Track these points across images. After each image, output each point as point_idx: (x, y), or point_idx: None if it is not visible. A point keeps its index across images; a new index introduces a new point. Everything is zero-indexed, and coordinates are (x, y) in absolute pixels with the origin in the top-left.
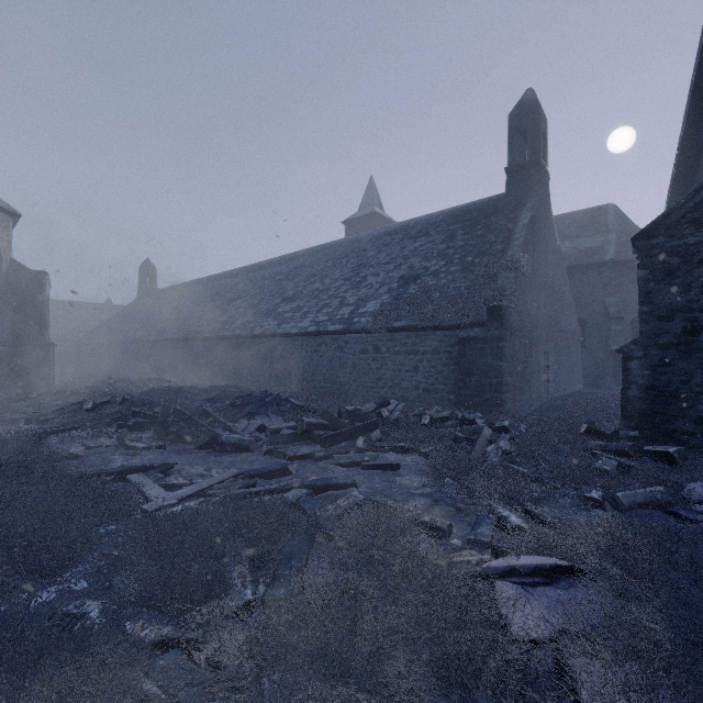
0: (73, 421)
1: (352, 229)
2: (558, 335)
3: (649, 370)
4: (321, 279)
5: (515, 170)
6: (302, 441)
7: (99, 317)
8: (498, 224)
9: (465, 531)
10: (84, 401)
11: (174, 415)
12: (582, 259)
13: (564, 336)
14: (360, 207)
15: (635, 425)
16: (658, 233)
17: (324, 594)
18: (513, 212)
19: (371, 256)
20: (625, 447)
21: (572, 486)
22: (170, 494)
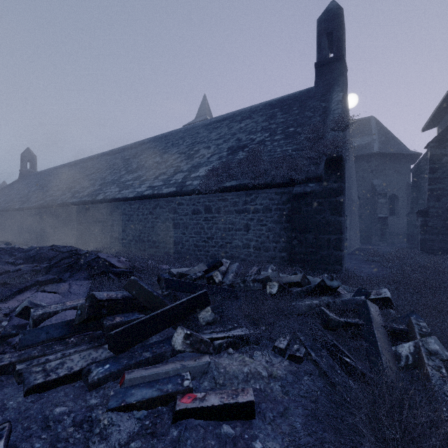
0: None
1: None
2: (350, 203)
3: None
4: (160, 155)
5: (323, 65)
6: (90, 331)
7: None
8: (312, 104)
9: None
10: None
11: None
12: (356, 152)
13: (352, 205)
14: (196, 116)
15: None
16: None
17: None
18: (324, 96)
19: (204, 136)
20: None
21: None
22: None
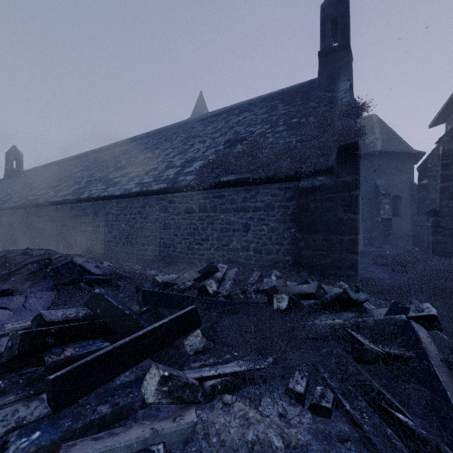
0: None
1: None
2: None
3: None
4: (152, 150)
5: (327, 53)
6: (32, 366)
7: None
8: (316, 95)
9: None
10: None
11: None
12: None
13: None
14: (192, 113)
15: None
16: None
17: None
18: (329, 86)
19: (199, 130)
20: None
21: None
22: None
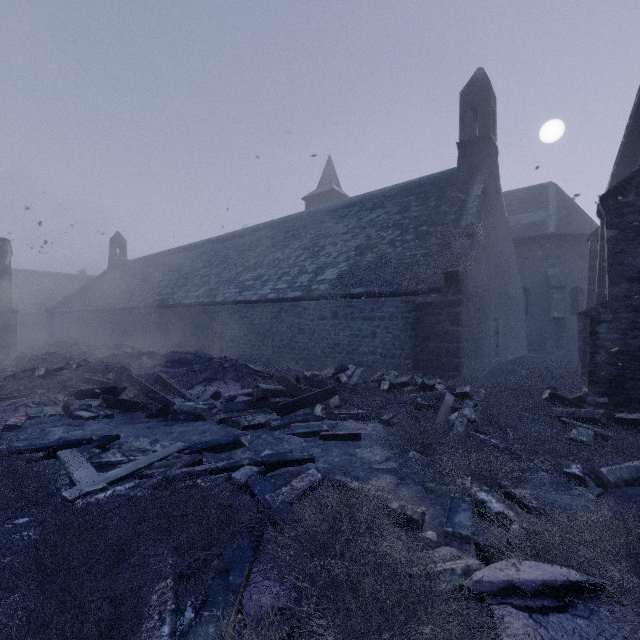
0: (23, 388)
1: (311, 204)
2: (506, 303)
3: (619, 334)
4: (281, 249)
5: (467, 145)
6: (258, 408)
7: (72, 287)
8: (451, 196)
9: (438, 517)
10: (36, 367)
11: (126, 382)
12: (526, 233)
13: (510, 304)
14: (319, 184)
15: (604, 391)
16: (629, 191)
17: (266, 639)
18: (465, 184)
19: (329, 227)
20: (596, 415)
21: (548, 459)
22: (100, 476)
